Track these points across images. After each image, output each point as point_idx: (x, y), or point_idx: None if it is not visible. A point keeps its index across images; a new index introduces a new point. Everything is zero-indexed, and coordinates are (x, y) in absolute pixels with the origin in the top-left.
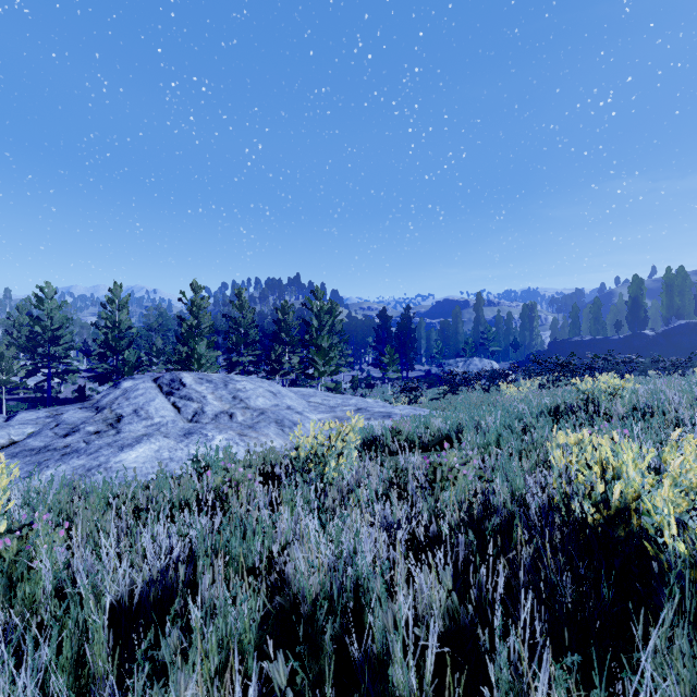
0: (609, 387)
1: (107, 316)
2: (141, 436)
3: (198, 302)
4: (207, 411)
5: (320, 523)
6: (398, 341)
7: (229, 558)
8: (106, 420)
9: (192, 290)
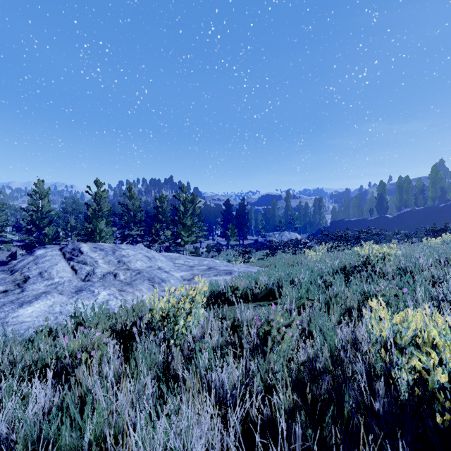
0: (380, 253)
1: (32, 202)
2: (40, 293)
3: (100, 193)
4: (97, 272)
5: (167, 380)
6: (237, 221)
7: (58, 448)
8: (14, 281)
9: (95, 185)
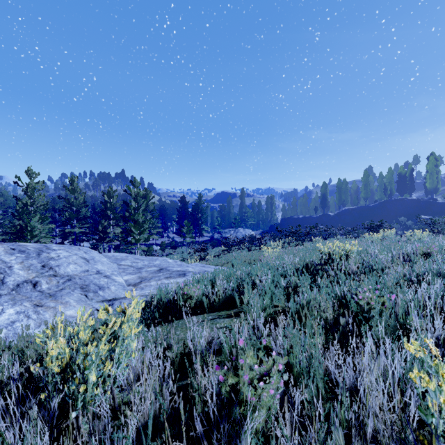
0: (342, 249)
1: None
2: None
3: (33, 185)
4: (8, 281)
5: None
6: (192, 217)
7: None
8: None
9: (27, 175)
